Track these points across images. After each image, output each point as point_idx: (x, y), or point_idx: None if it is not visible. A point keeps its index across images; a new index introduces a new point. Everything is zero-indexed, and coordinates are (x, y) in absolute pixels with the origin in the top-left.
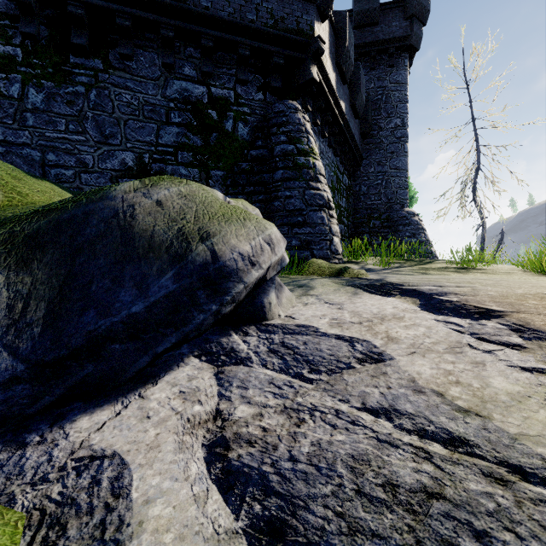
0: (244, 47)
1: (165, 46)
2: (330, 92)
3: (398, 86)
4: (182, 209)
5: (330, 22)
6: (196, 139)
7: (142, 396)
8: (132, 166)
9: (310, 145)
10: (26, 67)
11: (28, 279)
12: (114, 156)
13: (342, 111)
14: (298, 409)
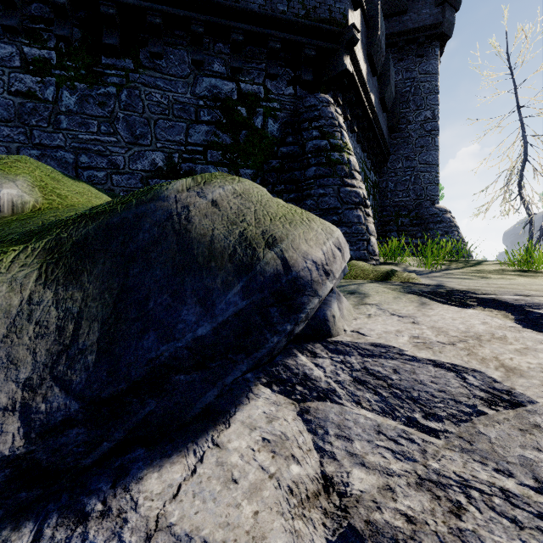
0: (274, 40)
1: (195, 43)
2: (361, 84)
3: (428, 77)
4: (240, 210)
5: (361, 11)
6: (225, 137)
7: (217, 443)
8: (162, 167)
9: (344, 140)
10: (60, 70)
11: (78, 294)
12: (145, 157)
13: (372, 104)
14: (440, 483)
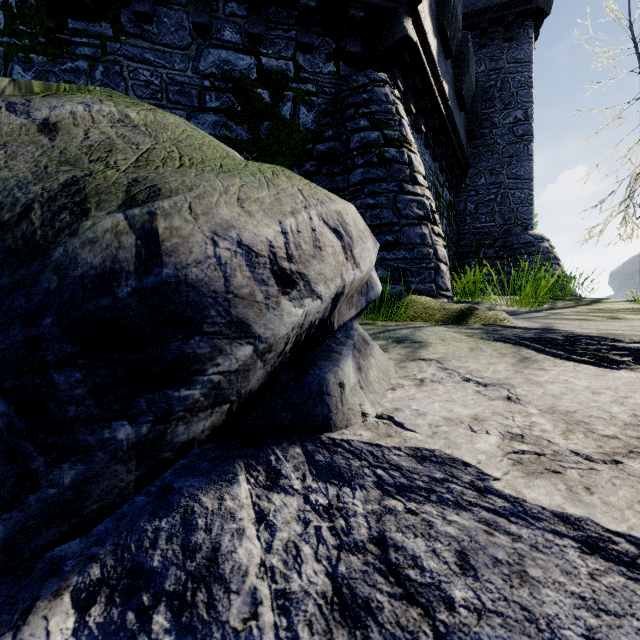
0: None
1: None
2: (429, 65)
3: (519, 66)
4: (110, 143)
5: None
6: (241, 130)
7: None
8: None
9: (404, 132)
10: (10, 37)
11: None
12: None
13: (445, 95)
14: None
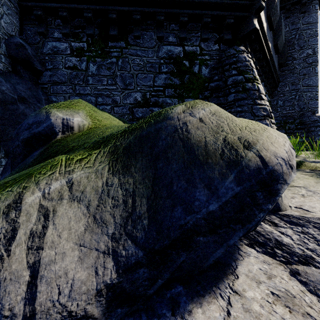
0: (207, 16)
1: (159, 26)
2: (263, 37)
3: (310, 25)
4: (218, 123)
5: None
6: (176, 80)
7: (234, 290)
8: (140, 101)
9: (254, 74)
10: (88, 53)
11: (131, 180)
12: (131, 96)
13: (269, 49)
14: None
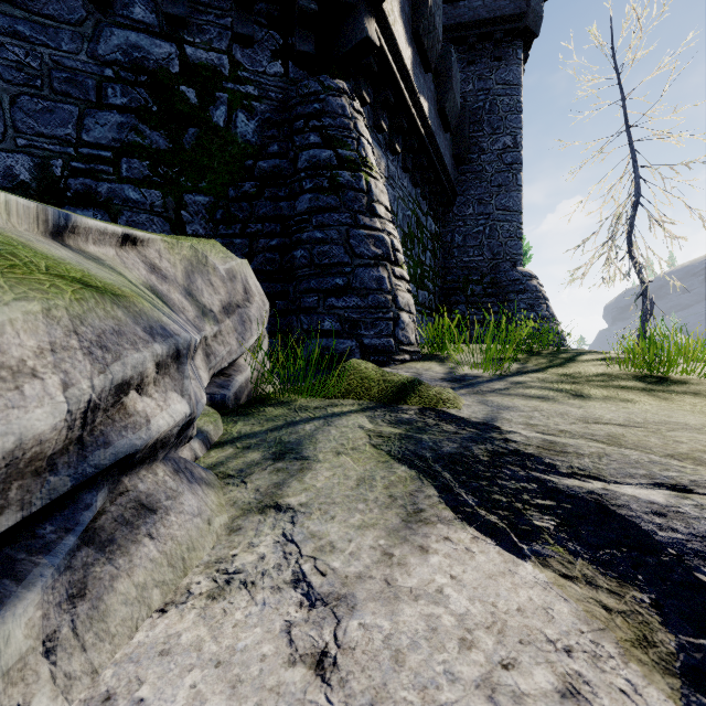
0: None
1: None
2: (403, 77)
3: (508, 89)
4: None
5: None
6: (157, 137)
7: None
8: (28, 181)
9: (363, 152)
10: None
11: None
12: None
13: (423, 113)
14: None
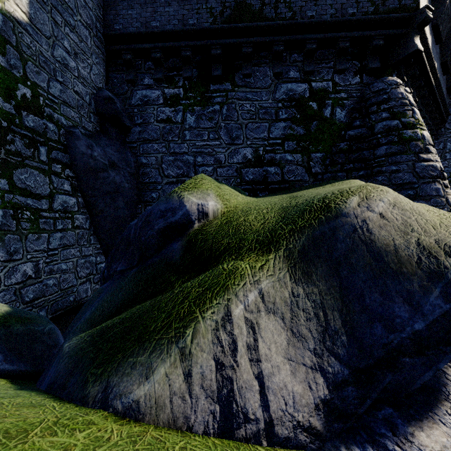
0: (344, 40)
1: (276, 59)
2: (426, 57)
3: None
4: (404, 220)
5: None
6: (299, 129)
7: None
8: (251, 159)
9: (416, 117)
10: (185, 100)
11: (315, 290)
12: (238, 153)
13: (435, 72)
14: None
